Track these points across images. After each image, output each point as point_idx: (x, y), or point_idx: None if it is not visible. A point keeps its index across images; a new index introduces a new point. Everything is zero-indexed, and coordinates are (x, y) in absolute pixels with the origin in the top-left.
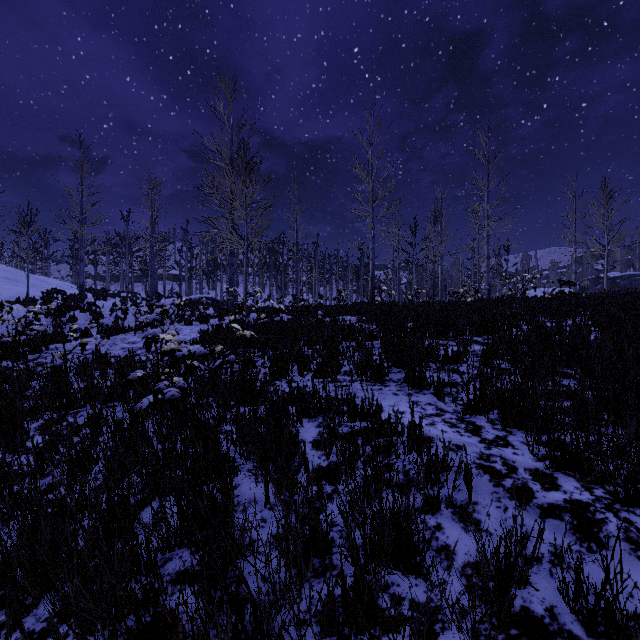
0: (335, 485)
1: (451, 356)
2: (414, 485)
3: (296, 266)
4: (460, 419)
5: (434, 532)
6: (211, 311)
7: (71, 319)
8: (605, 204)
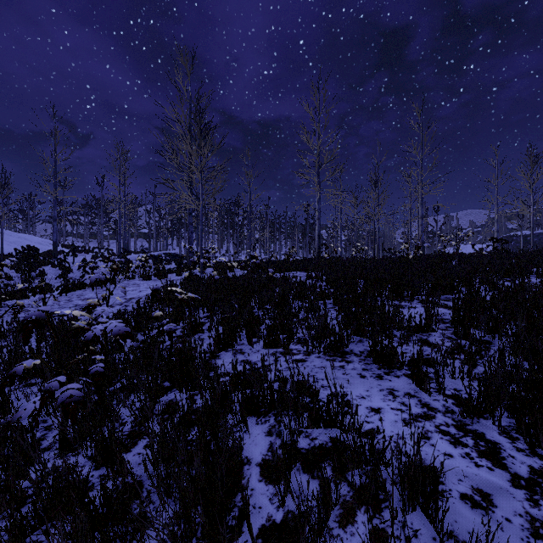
0: None
1: (418, 324)
2: None
3: (249, 225)
4: (460, 426)
5: None
6: (173, 265)
7: (41, 274)
8: (531, 168)
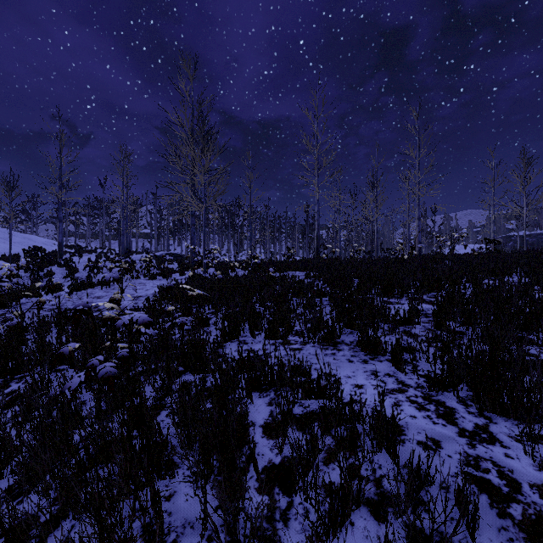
0: None
1: (403, 317)
2: (390, 504)
3: (250, 226)
4: (427, 397)
5: None
6: (175, 265)
7: (48, 273)
8: (524, 171)
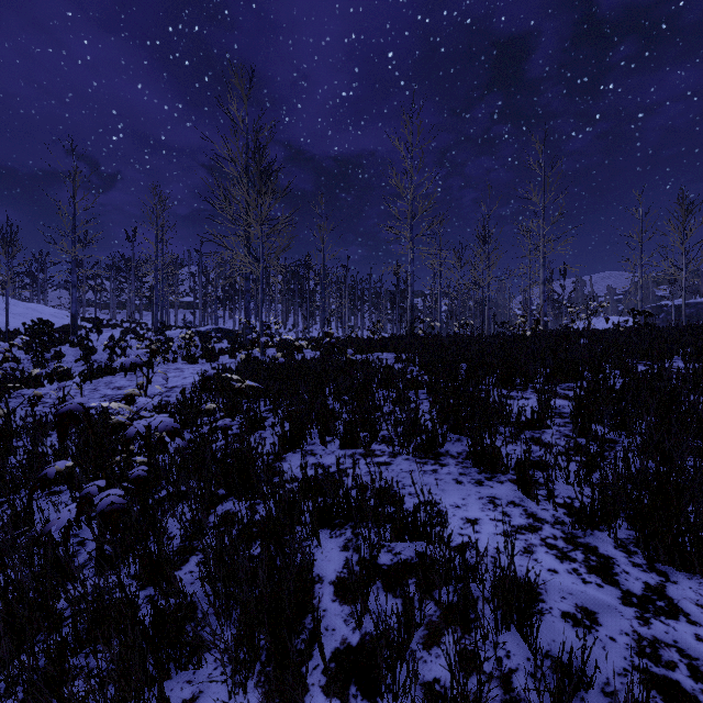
0: None
1: (530, 419)
2: None
3: (323, 293)
4: (570, 539)
5: None
6: (225, 344)
7: (56, 355)
8: (683, 221)
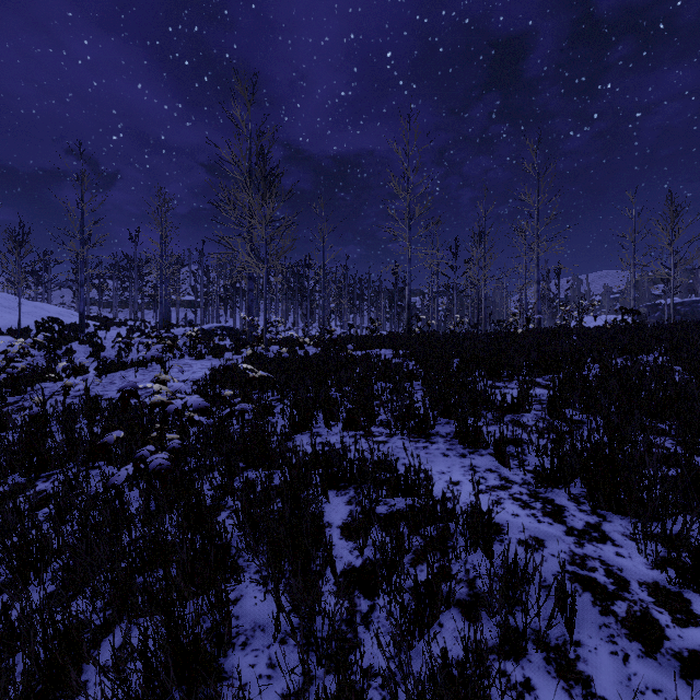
0: (376, 637)
1: (511, 404)
2: (484, 605)
3: (323, 292)
4: (533, 494)
5: (522, 695)
6: (228, 342)
7: (68, 352)
8: (671, 222)
